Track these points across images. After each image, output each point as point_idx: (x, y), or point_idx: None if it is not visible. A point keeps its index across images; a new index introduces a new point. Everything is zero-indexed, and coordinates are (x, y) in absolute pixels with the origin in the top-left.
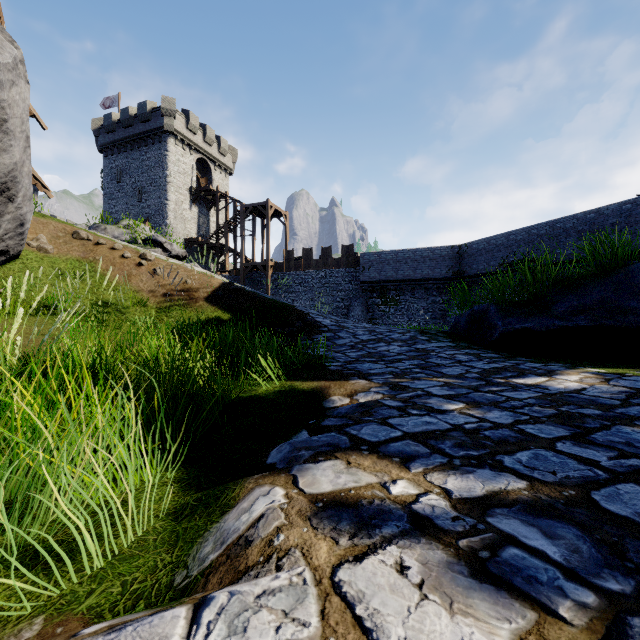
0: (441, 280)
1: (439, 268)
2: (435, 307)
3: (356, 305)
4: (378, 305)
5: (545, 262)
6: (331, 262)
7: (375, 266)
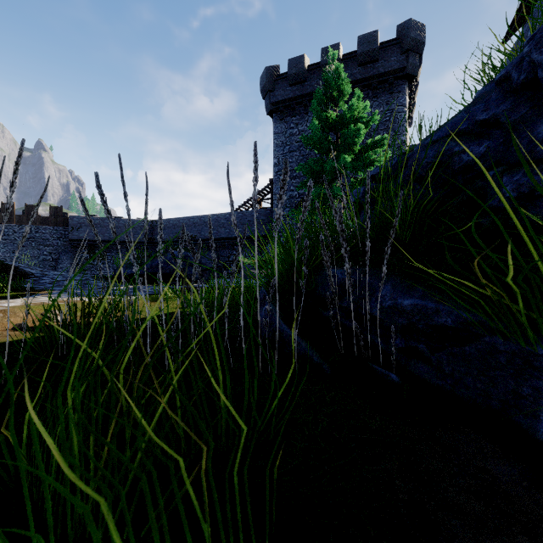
0: (139, 243)
1: (138, 235)
2: None
3: (65, 258)
4: (87, 259)
5: (197, 238)
6: (37, 219)
7: (84, 228)
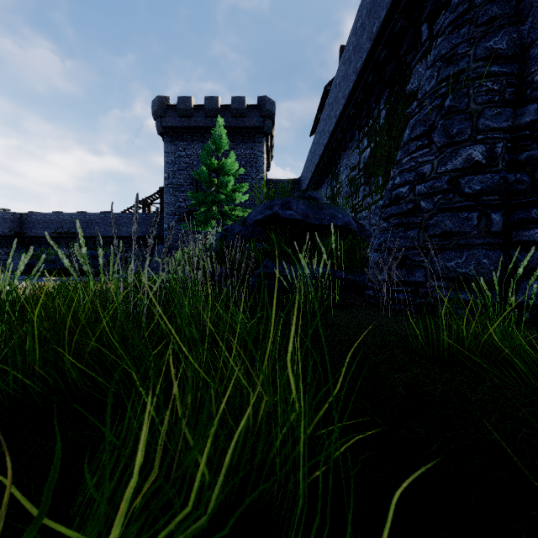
0: (4, 237)
1: (2, 227)
2: None
3: None
4: None
5: None
6: None
7: None
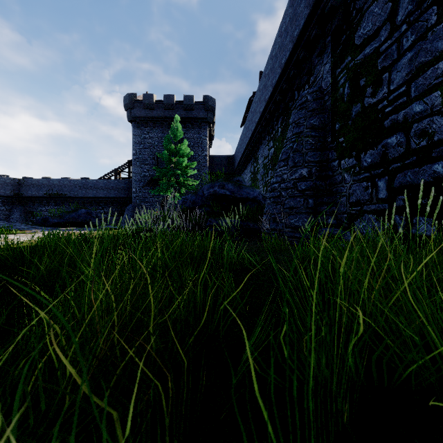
0: (6, 197)
1: (4, 190)
2: (1, 213)
3: None
4: None
5: (67, 196)
6: None
7: None
